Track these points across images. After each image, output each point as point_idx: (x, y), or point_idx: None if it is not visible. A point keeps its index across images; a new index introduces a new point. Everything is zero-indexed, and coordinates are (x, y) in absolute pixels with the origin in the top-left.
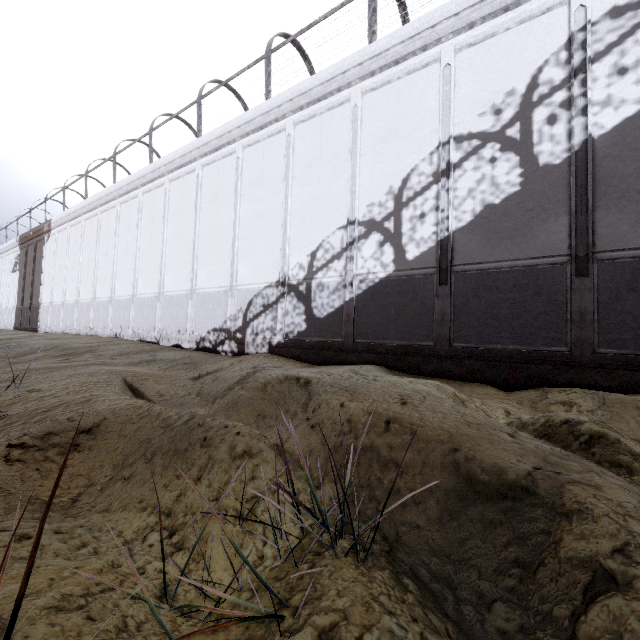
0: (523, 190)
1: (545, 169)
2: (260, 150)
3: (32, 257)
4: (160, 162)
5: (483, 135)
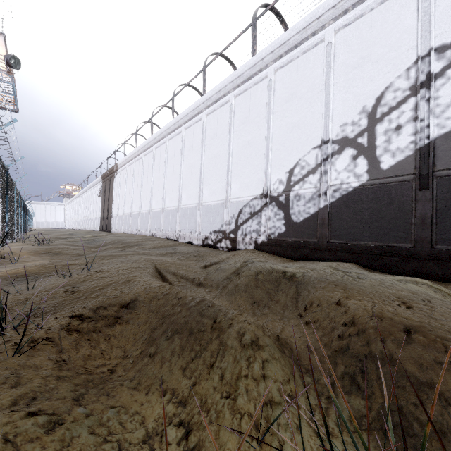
0: None
1: None
2: (247, 96)
3: (108, 187)
4: (179, 117)
5: None
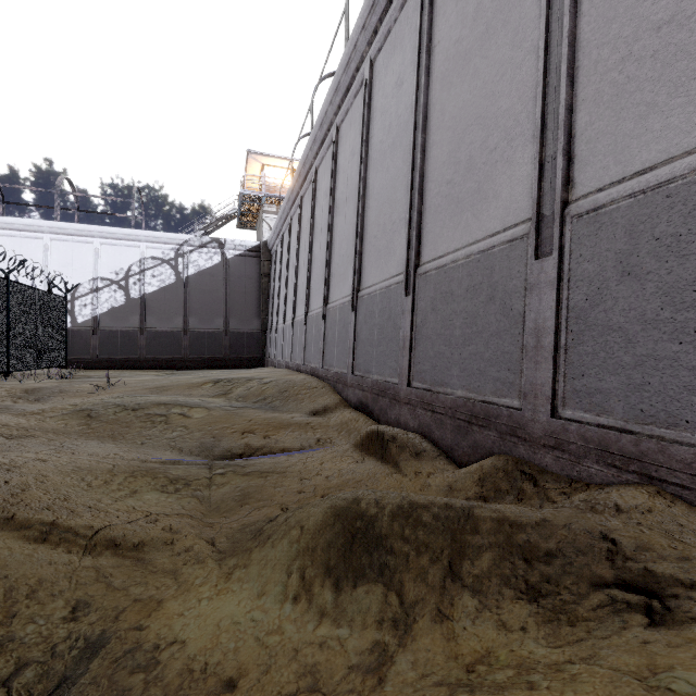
0: (126, 304)
1: (133, 299)
2: None
3: None
4: None
5: (112, 281)
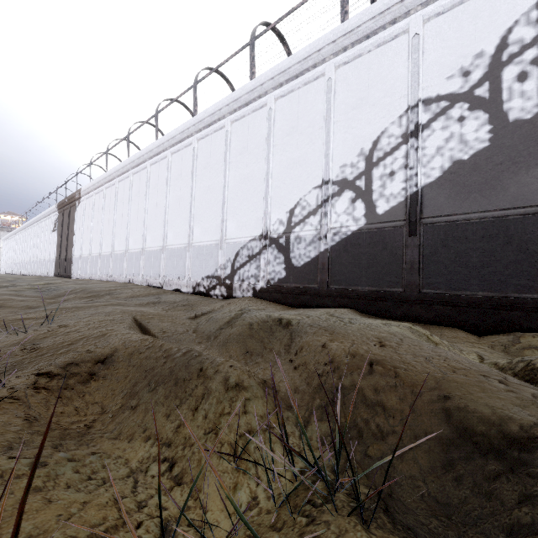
0: (492, 145)
1: (515, 124)
2: (245, 123)
3: (67, 219)
4: (164, 138)
5: (451, 96)
